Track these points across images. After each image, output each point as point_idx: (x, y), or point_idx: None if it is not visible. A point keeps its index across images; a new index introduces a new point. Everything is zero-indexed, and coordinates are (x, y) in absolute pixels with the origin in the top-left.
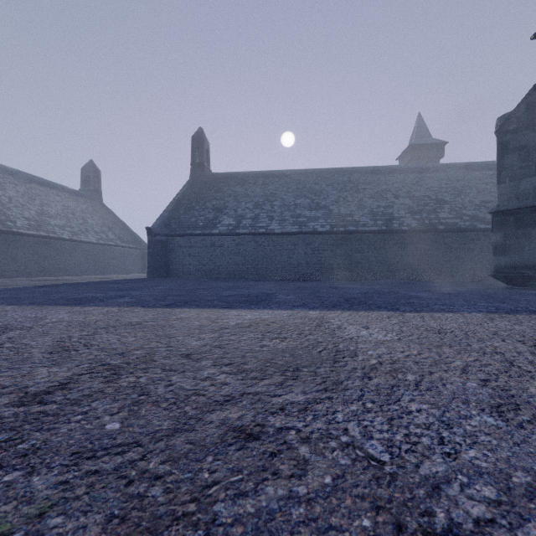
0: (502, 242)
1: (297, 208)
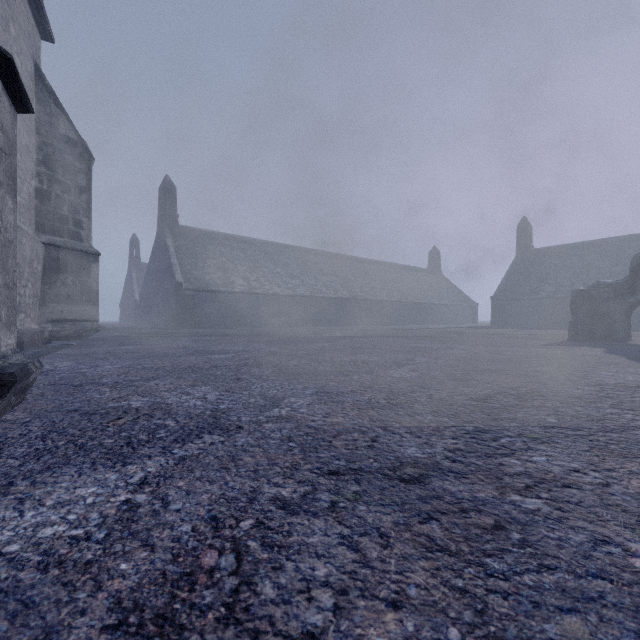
0: None
1: (612, 275)
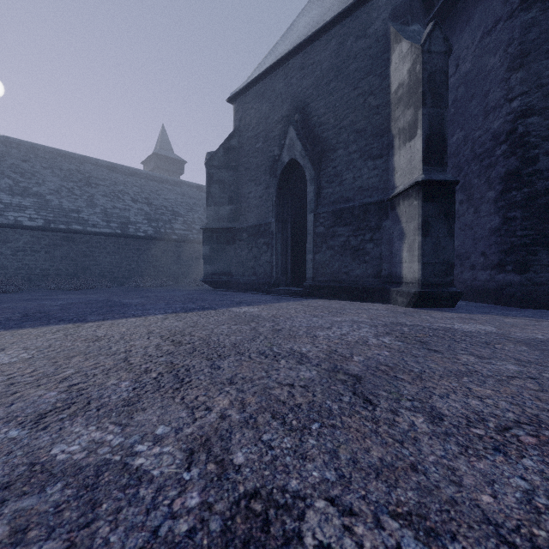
0: (210, 254)
1: None
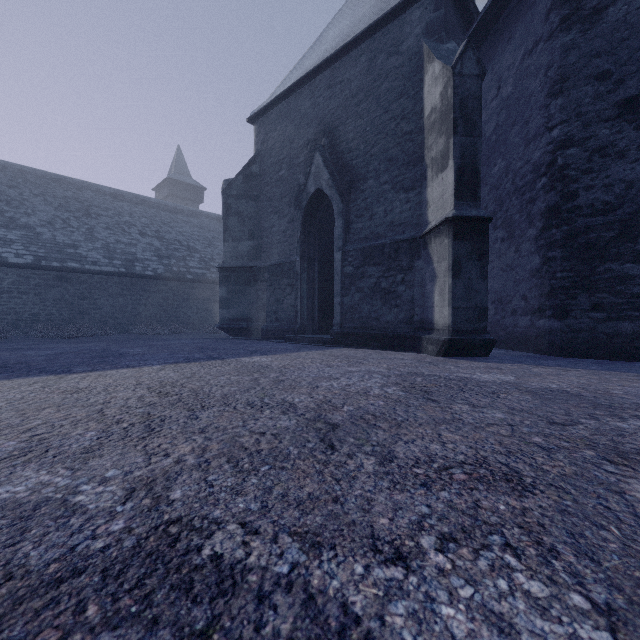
0: (227, 296)
1: None
